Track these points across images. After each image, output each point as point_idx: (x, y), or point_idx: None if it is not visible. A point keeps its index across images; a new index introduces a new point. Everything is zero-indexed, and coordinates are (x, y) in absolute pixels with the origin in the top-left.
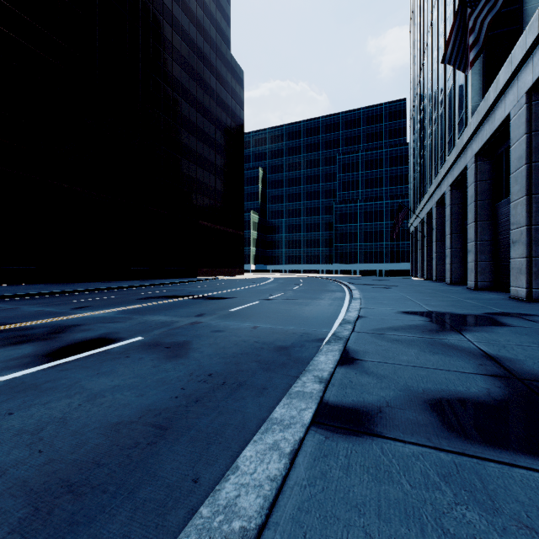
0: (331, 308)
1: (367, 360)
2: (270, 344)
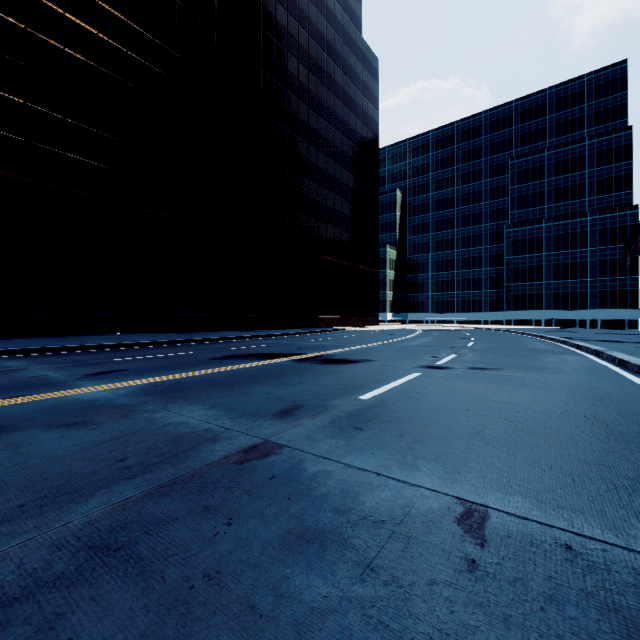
0: None
1: None
2: None
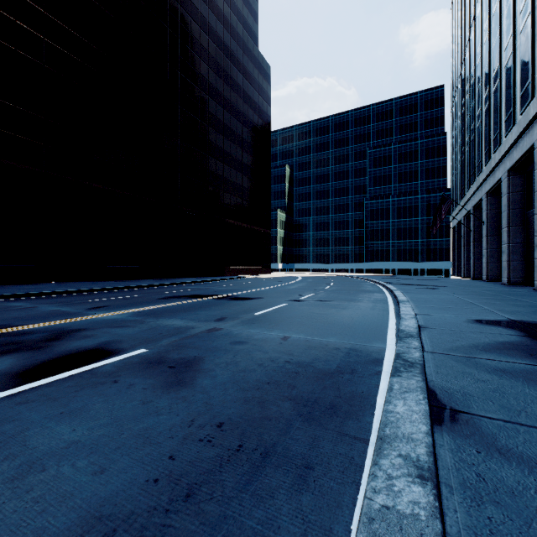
0: (375, 313)
1: (480, 416)
2: (308, 367)
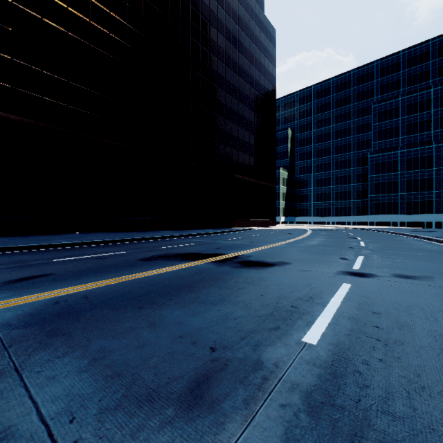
0: None
1: None
2: None
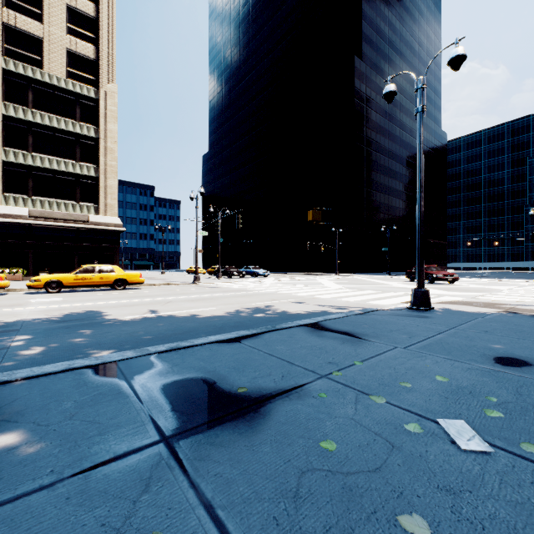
0: None
1: None
2: None
